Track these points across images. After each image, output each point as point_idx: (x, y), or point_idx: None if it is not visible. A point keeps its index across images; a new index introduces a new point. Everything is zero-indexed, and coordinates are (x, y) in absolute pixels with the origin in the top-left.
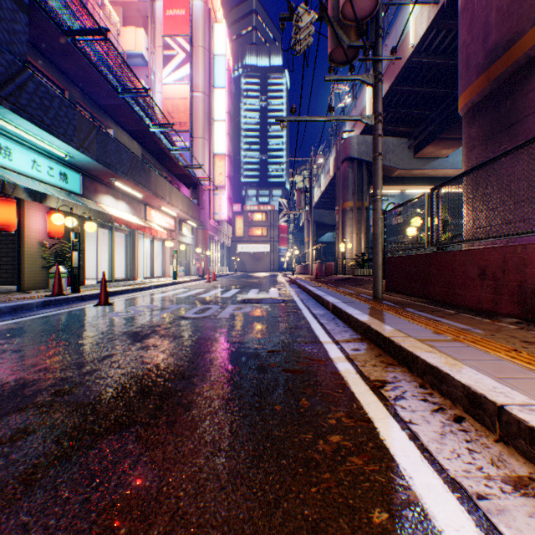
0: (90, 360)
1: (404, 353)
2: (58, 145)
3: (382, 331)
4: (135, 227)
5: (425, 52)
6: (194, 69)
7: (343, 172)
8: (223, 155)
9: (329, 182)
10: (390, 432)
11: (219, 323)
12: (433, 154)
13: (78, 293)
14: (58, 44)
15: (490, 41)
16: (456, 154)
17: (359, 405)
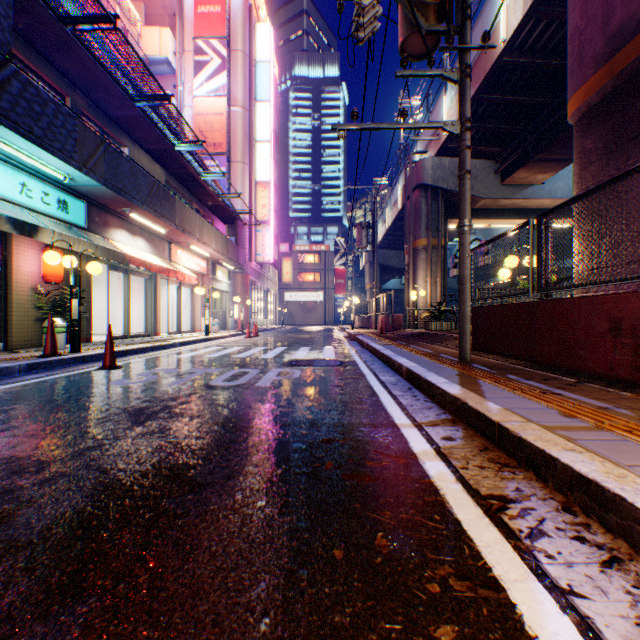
0: (60, 457)
1: (528, 449)
2: (53, 163)
3: (486, 412)
4: (155, 270)
5: (518, 49)
6: (231, 79)
7: (415, 203)
8: (267, 183)
9: (396, 216)
10: (543, 617)
11: (256, 396)
12: (526, 180)
13: (78, 353)
14: (54, 36)
15: (613, 23)
16: (554, 180)
17: (474, 548)
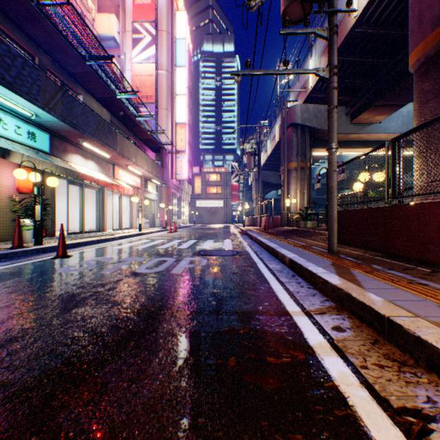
0: None
1: (430, 351)
2: (22, 103)
3: (372, 304)
4: (102, 184)
5: (366, 23)
6: (159, 50)
7: (288, 137)
8: (184, 124)
9: (275, 147)
10: None
11: (170, 282)
12: (368, 120)
13: (40, 245)
14: (23, 9)
15: None
16: (388, 120)
17: None
